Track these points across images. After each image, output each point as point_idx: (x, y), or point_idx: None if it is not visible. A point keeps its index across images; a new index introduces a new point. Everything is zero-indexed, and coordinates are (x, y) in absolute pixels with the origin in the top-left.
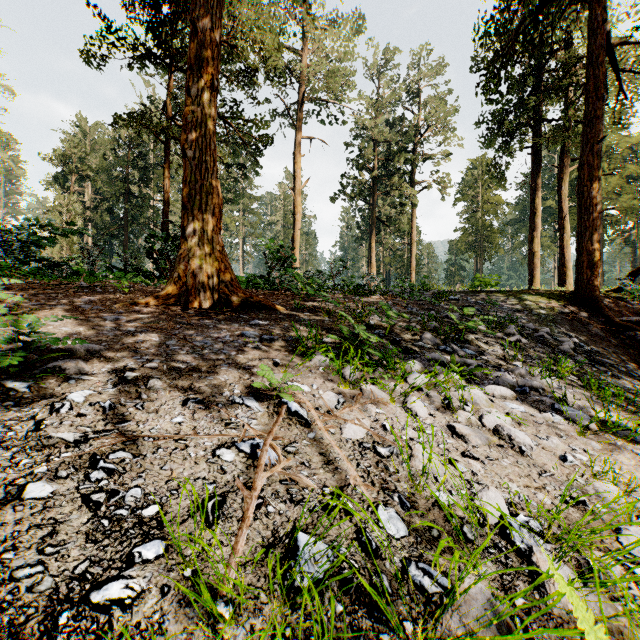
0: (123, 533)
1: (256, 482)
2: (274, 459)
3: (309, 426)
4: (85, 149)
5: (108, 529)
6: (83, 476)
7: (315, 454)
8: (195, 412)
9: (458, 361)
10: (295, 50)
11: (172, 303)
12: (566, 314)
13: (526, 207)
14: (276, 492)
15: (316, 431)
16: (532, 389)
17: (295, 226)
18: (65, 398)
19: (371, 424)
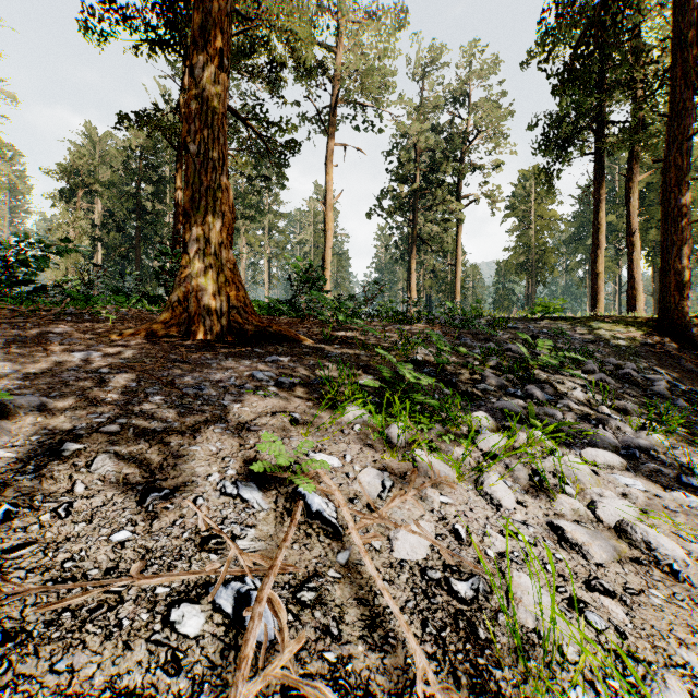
0: None
1: None
2: (275, 628)
3: (339, 538)
4: (93, 161)
5: None
6: None
7: (349, 602)
8: (156, 517)
9: (536, 411)
10: (325, 47)
11: (170, 334)
12: (650, 346)
13: (584, 223)
14: None
15: (351, 547)
16: (640, 451)
17: (325, 245)
18: None
19: (435, 527)
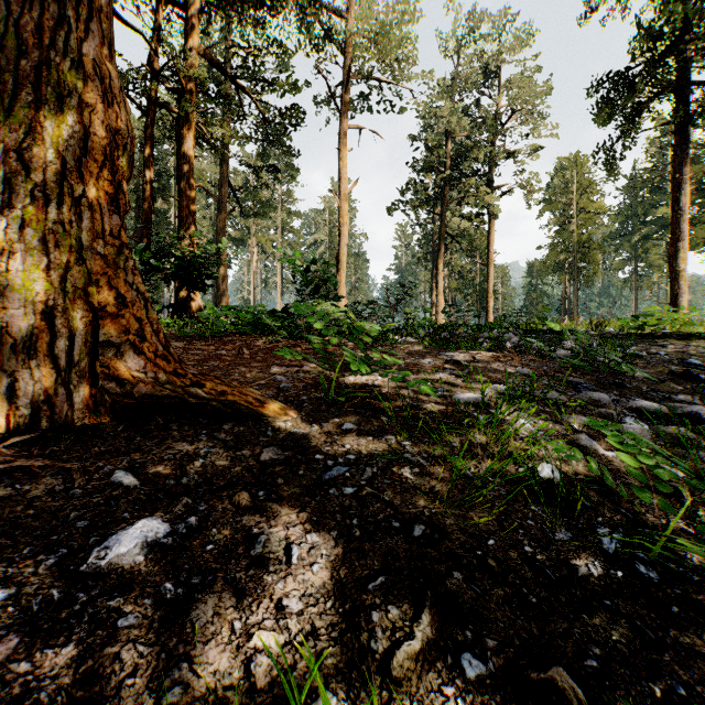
0: None
1: None
2: None
3: None
4: None
5: None
6: None
7: None
8: None
9: None
10: (340, 12)
11: None
12: None
13: (629, 217)
14: None
15: None
16: None
17: (340, 241)
18: None
19: None
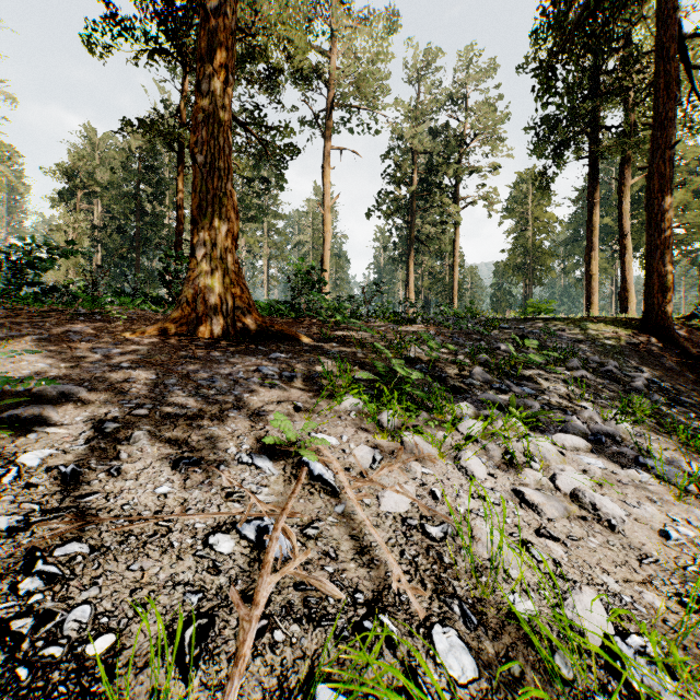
0: (48, 691)
1: (259, 592)
2: (288, 549)
3: (337, 495)
4: (93, 162)
5: (25, 685)
6: (9, 587)
7: (344, 538)
8: (188, 477)
9: (517, 402)
10: (324, 51)
11: (179, 333)
12: (634, 345)
13: (580, 225)
14: (288, 604)
15: (346, 502)
16: (608, 437)
17: (324, 246)
18: (15, 461)
19: (417, 490)
